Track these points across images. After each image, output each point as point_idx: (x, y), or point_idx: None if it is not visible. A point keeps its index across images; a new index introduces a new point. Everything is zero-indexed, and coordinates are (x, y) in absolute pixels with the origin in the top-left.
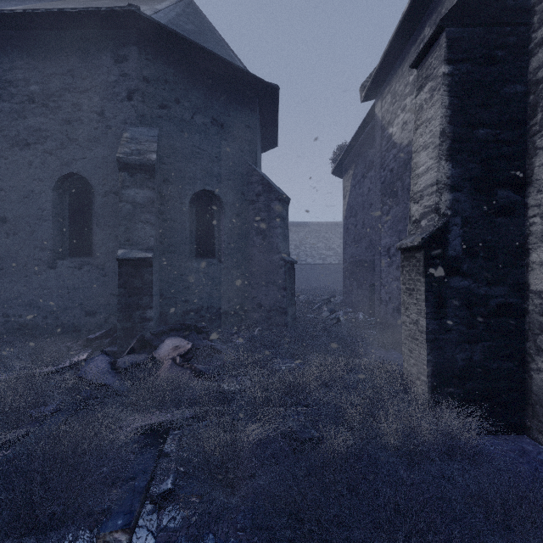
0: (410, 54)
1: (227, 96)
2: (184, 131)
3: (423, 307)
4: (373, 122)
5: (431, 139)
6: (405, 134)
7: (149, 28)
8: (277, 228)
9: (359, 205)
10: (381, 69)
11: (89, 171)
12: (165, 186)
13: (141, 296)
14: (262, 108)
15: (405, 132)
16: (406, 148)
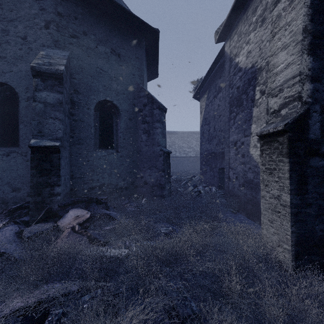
0: (253, 1)
1: (123, 34)
2: (90, 56)
3: (287, 184)
4: (221, 60)
5: (292, 38)
6: (250, 60)
7: None
8: (158, 128)
9: (211, 117)
10: (231, 16)
11: (15, 82)
12: (75, 95)
13: (50, 176)
14: (147, 47)
15: (249, 59)
16: (250, 70)
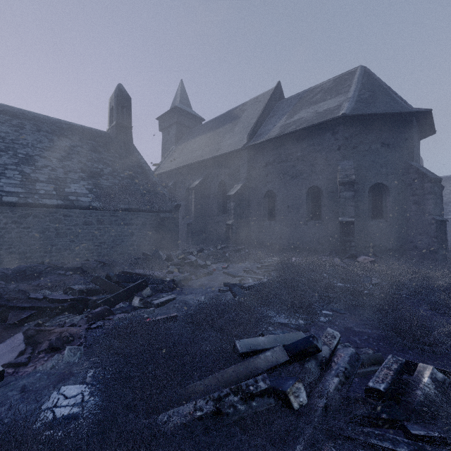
0: None
1: (391, 127)
2: (365, 155)
3: None
4: None
5: None
6: None
7: (349, 116)
8: (429, 200)
9: None
10: None
11: (320, 184)
12: (355, 185)
13: (349, 236)
14: (418, 120)
15: None
16: None
